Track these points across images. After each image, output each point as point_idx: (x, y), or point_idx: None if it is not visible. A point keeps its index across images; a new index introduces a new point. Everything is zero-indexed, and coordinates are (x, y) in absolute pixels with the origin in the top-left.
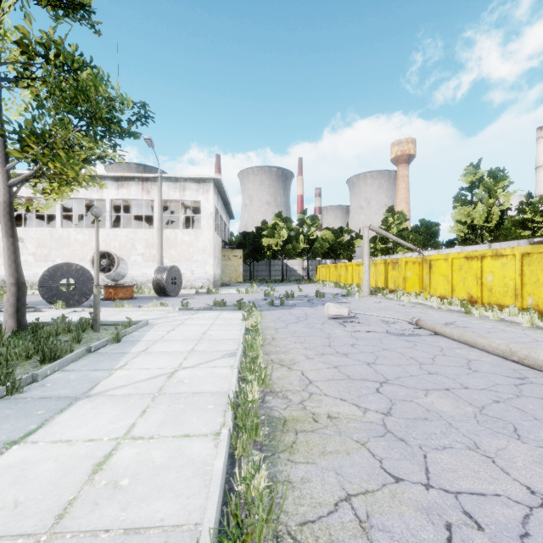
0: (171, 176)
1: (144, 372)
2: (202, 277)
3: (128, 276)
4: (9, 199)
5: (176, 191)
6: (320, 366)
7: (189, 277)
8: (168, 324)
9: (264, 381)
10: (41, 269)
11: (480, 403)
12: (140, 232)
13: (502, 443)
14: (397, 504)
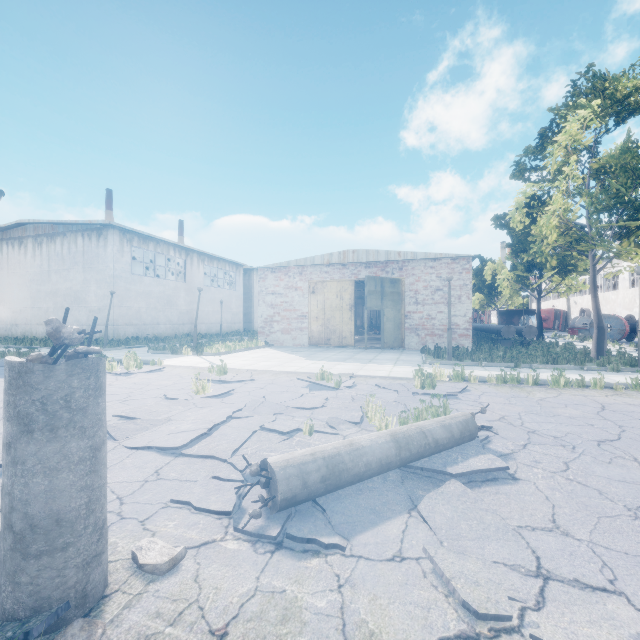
0: None
1: None
2: None
3: None
4: (593, 274)
5: None
6: (625, 401)
7: None
8: None
9: (558, 384)
10: None
11: (580, 419)
12: None
13: (519, 408)
14: (466, 385)
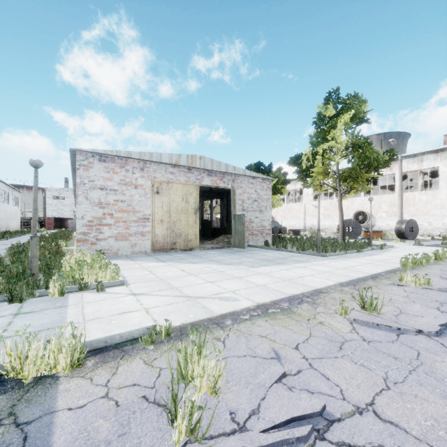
0: (410, 154)
1: (394, 254)
2: (439, 227)
3: (376, 226)
4: (340, 199)
5: (413, 164)
6: None
7: (426, 228)
8: (404, 248)
9: (441, 259)
10: (326, 222)
11: None
12: (384, 197)
13: None
14: None
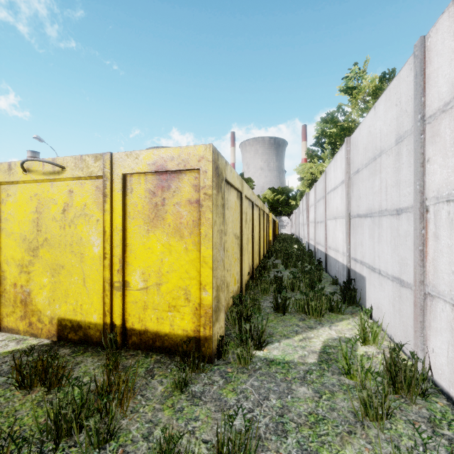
0: None
1: None
2: None
3: None
4: None
5: None
6: None
7: None
8: None
9: None
10: None
11: None
12: None
13: None
14: None
